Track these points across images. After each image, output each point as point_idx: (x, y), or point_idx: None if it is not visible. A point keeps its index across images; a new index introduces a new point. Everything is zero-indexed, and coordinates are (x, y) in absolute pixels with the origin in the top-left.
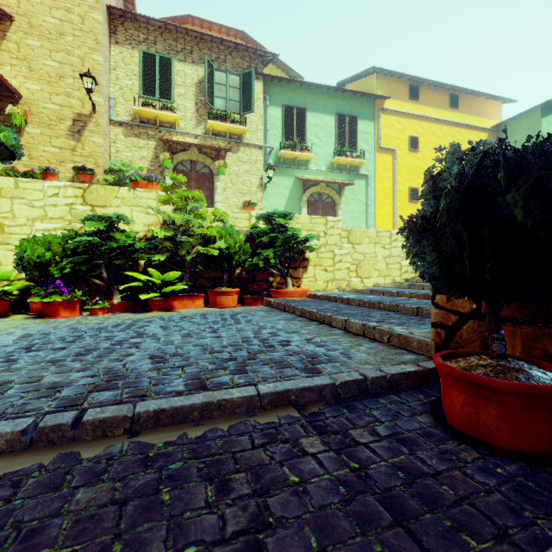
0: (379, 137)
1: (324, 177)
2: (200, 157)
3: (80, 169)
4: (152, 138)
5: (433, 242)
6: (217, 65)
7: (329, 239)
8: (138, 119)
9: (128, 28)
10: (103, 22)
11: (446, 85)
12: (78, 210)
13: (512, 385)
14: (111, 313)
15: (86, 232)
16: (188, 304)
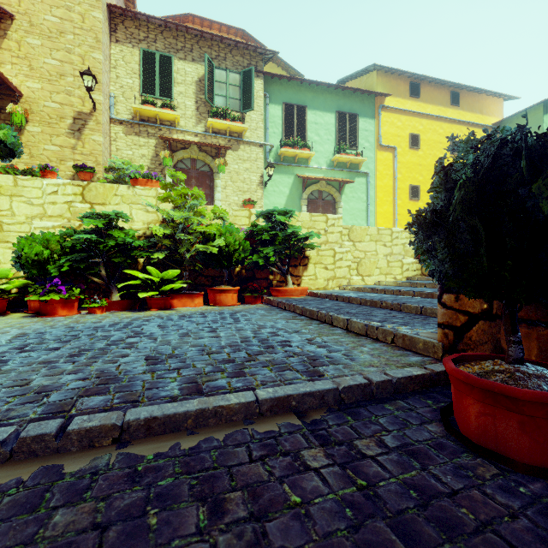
0: (380, 135)
1: (324, 175)
2: (200, 155)
3: (80, 167)
4: (152, 136)
5: (445, 238)
6: (217, 63)
7: (329, 237)
8: (138, 117)
9: (128, 26)
10: (104, 21)
11: (447, 82)
12: (77, 208)
13: (535, 395)
14: (110, 311)
15: (85, 230)
16: (187, 303)
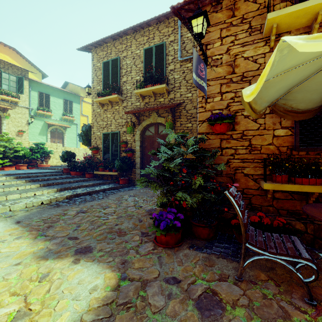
0: (82, 111)
1: (58, 122)
2: None
3: None
4: None
5: (62, 158)
6: (4, 70)
7: (58, 150)
8: None
9: None
10: None
11: None
12: None
13: (66, 168)
14: None
15: None
16: (10, 169)
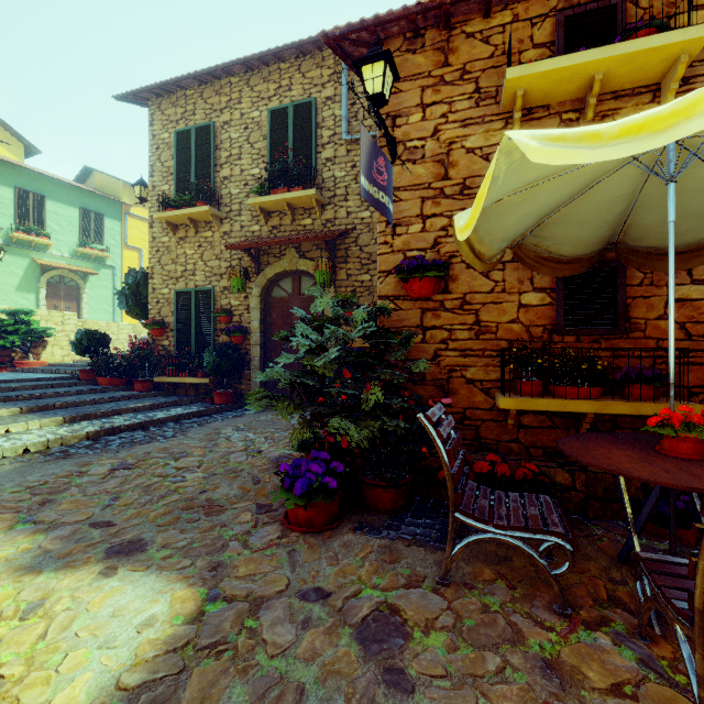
0: (126, 236)
1: (67, 262)
2: None
3: None
4: None
5: (76, 347)
6: None
7: (66, 327)
8: None
9: None
10: None
11: None
12: None
13: (87, 369)
14: None
15: None
16: None
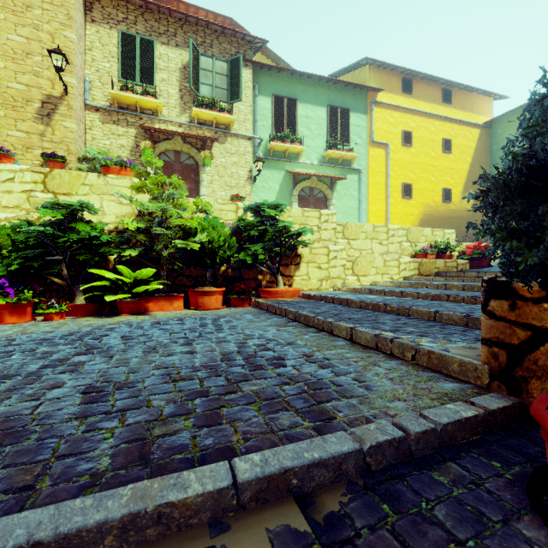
0: (372, 131)
1: (316, 171)
2: (184, 147)
3: (50, 156)
4: (132, 125)
5: None
6: (203, 49)
7: (322, 234)
8: (116, 104)
9: (105, 5)
10: None
11: (439, 79)
12: (37, 198)
13: None
14: (72, 317)
15: (44, 222)
16: (165, 306)
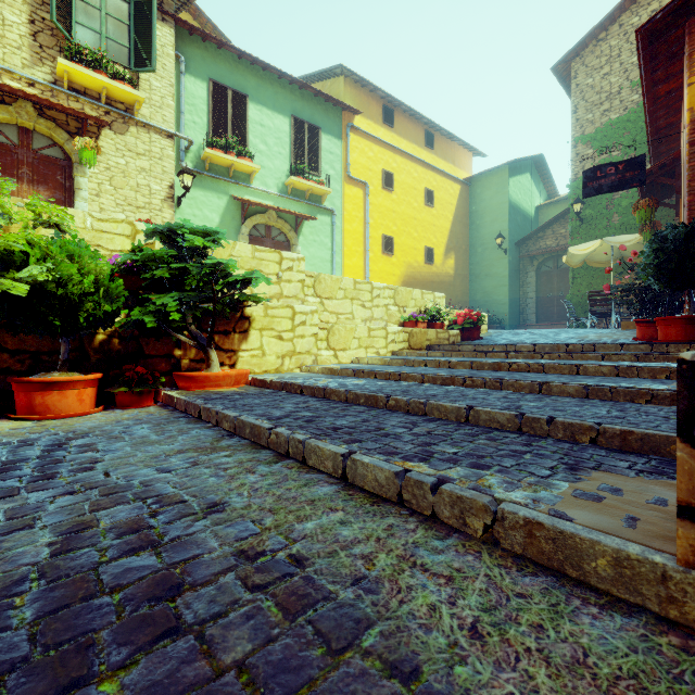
0: (348, 162)
1: (275, 203)
2: (41, 124)
3: None
4: None
5: None
6: None
7: (284, 287)
8: None
9: None
10: None
11: (422, 117)
12: None
13: None
14: None
15: None
16: None
